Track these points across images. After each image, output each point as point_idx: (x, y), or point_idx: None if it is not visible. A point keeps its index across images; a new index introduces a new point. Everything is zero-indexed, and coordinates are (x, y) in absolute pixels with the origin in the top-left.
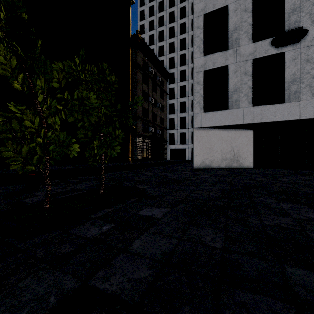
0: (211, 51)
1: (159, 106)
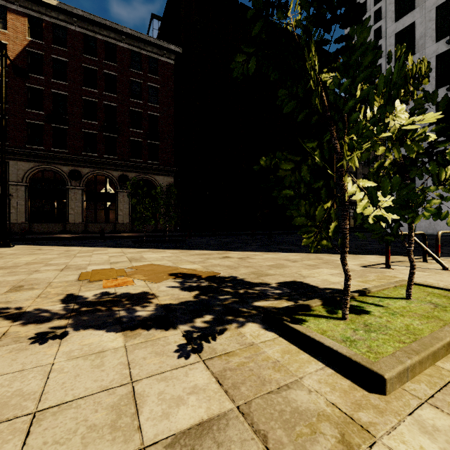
0: (402, 144)
1: (371, 165)
